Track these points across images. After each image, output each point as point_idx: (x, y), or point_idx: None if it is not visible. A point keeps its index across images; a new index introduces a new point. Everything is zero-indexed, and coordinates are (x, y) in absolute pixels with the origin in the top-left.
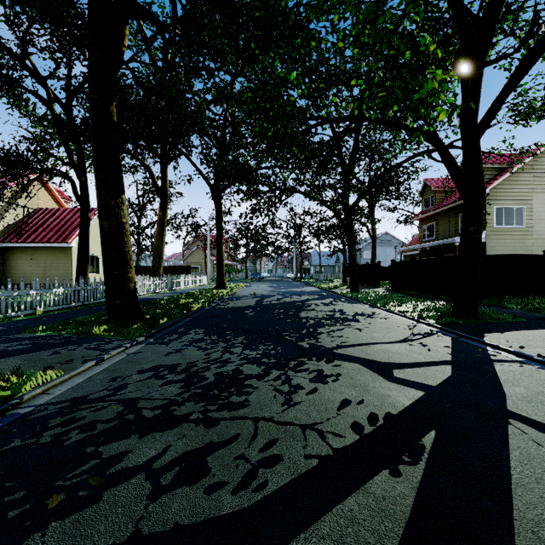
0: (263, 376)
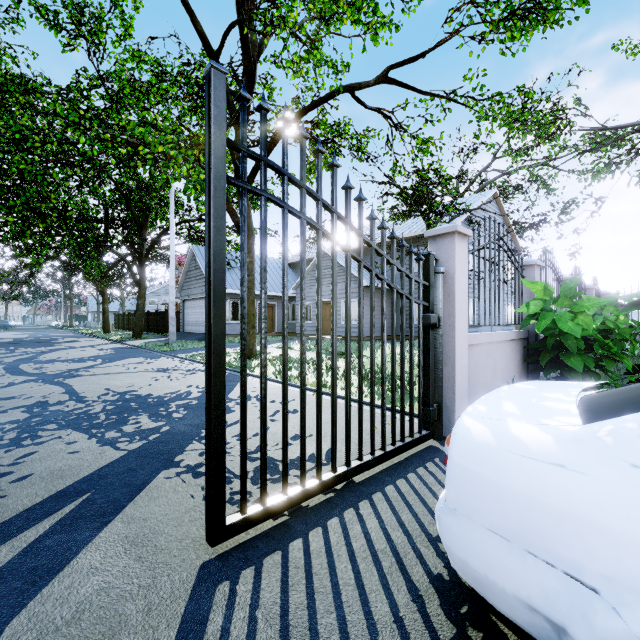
0: (26, 348)
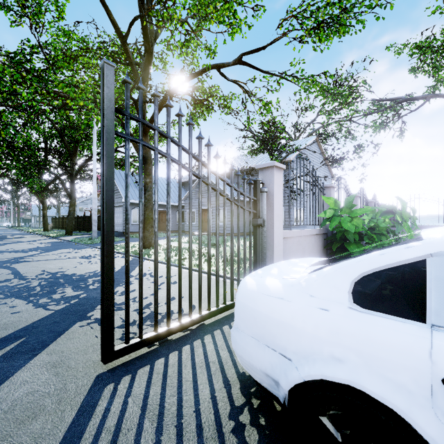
0: None
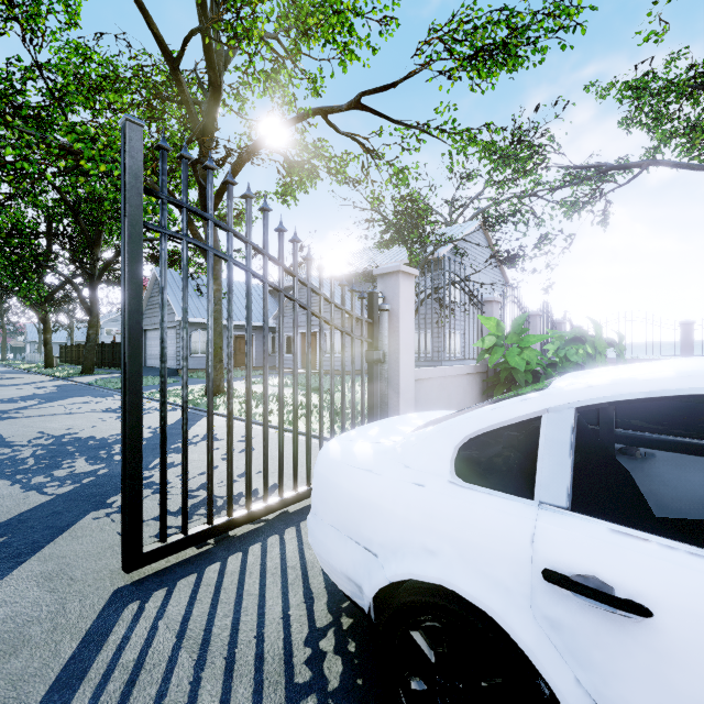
0: None
